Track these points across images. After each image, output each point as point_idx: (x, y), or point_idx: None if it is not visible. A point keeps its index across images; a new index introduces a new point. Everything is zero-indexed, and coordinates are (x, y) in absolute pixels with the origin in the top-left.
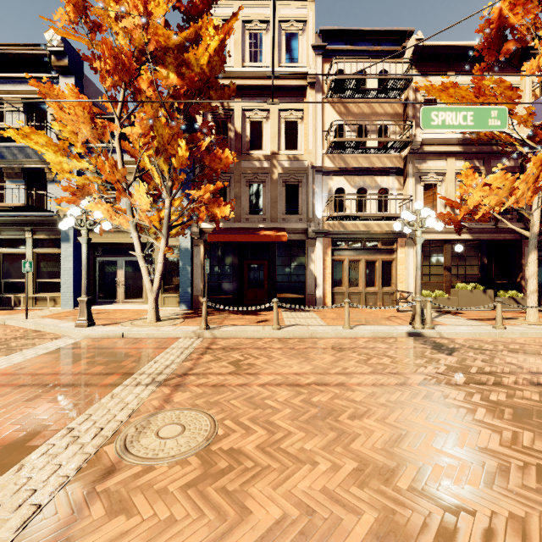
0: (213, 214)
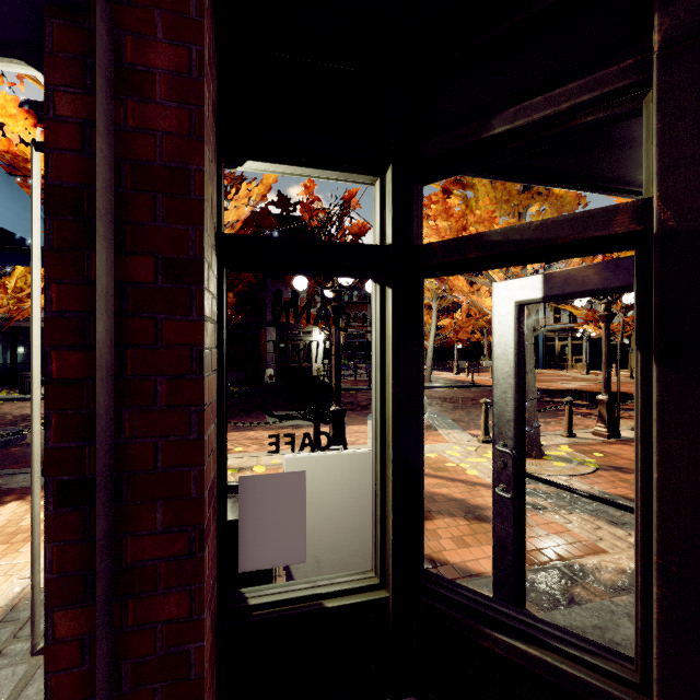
0: None
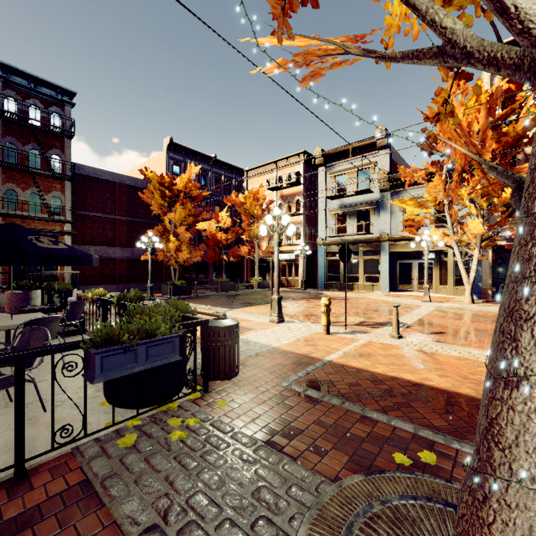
0: None
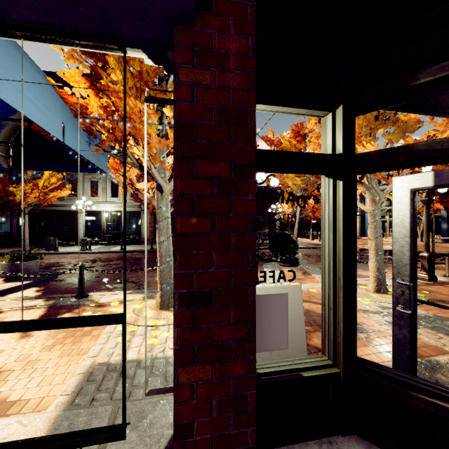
0: (445, 206)
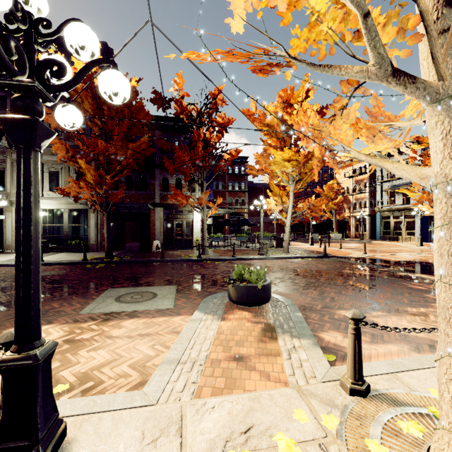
0: None
